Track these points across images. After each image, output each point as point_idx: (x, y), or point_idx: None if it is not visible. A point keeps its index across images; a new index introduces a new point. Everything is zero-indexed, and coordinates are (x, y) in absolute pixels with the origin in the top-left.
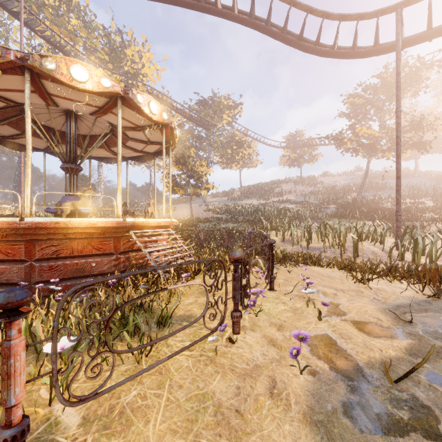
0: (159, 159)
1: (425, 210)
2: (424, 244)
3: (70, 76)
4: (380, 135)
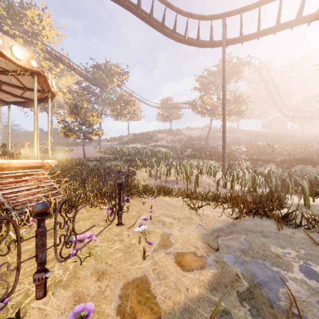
0: (59, 108)
1: (241, 153)
2: (238, 176)
3: None
4: (217, 104)
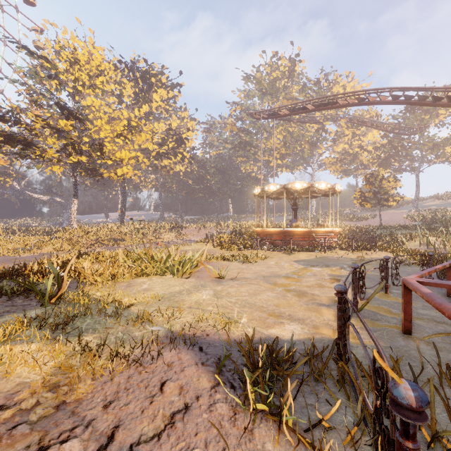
0: (364, 170)
1: None
2: None
3: (294, 187)
4: None
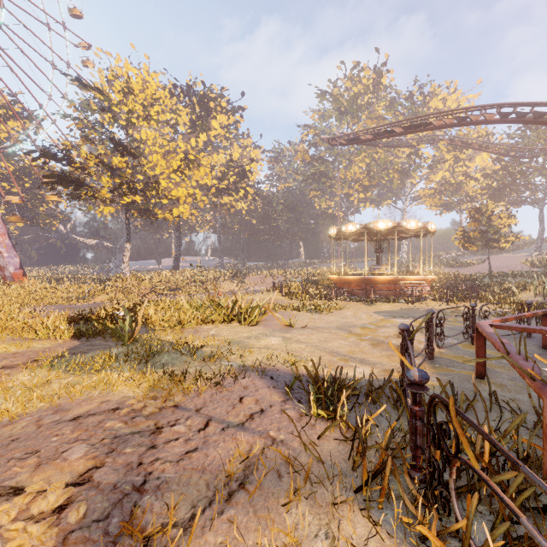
0: (470, 203)
1: None
2: None
3: (377, 226)
4: None
